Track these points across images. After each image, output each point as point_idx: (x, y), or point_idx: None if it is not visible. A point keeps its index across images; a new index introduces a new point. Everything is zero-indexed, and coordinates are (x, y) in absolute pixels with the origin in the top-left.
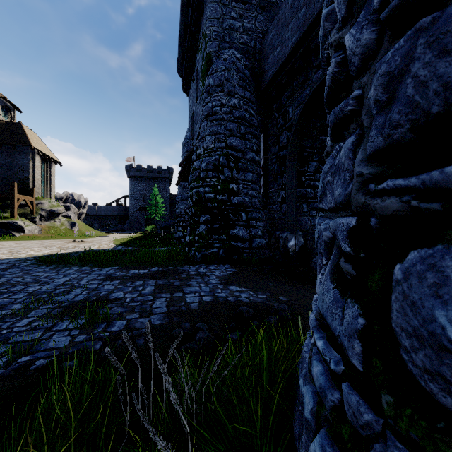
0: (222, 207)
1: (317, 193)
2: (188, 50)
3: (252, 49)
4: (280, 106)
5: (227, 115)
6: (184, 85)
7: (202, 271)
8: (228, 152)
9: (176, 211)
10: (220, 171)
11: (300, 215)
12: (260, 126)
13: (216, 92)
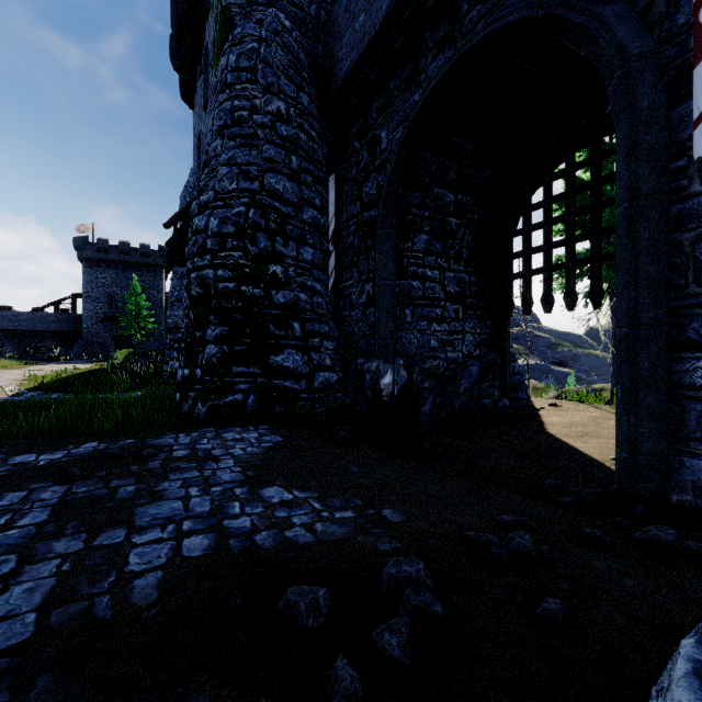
0: (254, 311)
1: (428, 291)
2: (189, 13)
3: (312, 19)
4: (365, 127)
5: (264, 130)
6: (184, 87)
7: (204, 447)
8: (266, 201)
9: (168, 321)
10: (250, 239)
11: (401, 328)
12: (327, 165)
13: (241, 82)
